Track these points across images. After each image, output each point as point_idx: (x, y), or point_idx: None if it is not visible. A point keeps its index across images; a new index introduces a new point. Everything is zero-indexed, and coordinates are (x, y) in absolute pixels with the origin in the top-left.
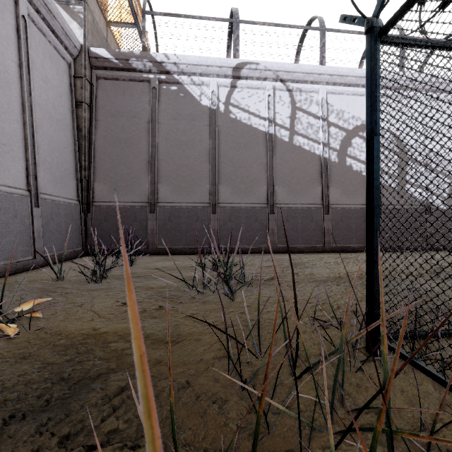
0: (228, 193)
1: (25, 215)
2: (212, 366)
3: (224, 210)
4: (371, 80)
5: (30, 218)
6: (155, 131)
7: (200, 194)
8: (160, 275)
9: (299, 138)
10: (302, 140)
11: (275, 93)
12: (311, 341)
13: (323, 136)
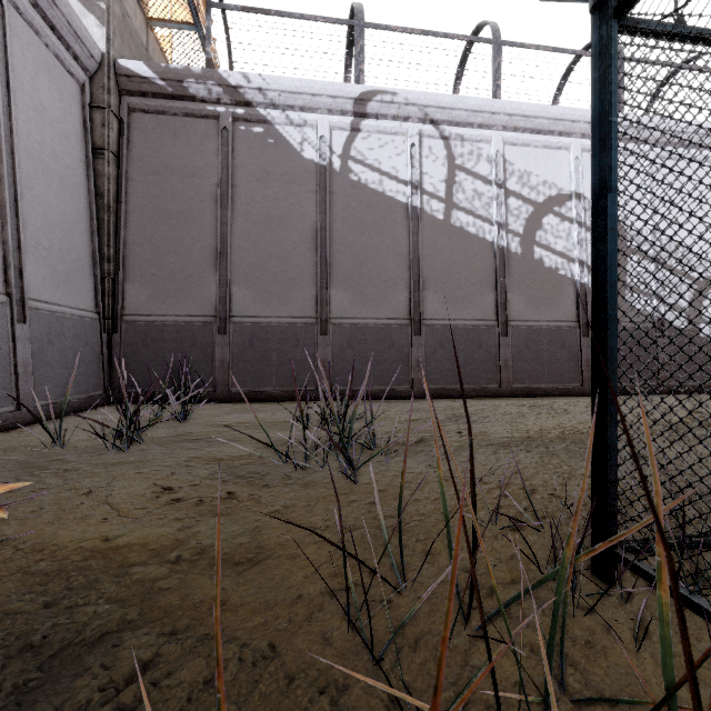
0: (347, 302)
1: (1, 335)
2: (319, 610)
3: (341, 330)
4: (602, 95)
5: (9, 341)
6: (226, 200)
7: (301, 303)
8: (233, 437)
9: (460, 215)
10: (465, 218)
11: (423, 142)
12: (495, 555)
13: (498, 212)
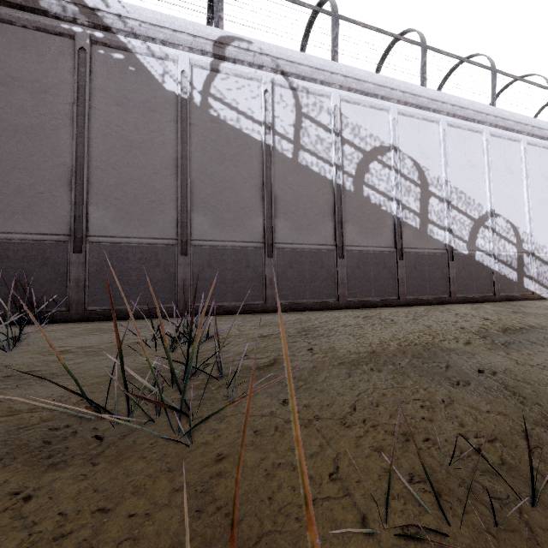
0: (206, 226)
1: None
2: None
3: (201, 251)
4: None
5: None
6: (83, 120)
7: (162, 225)
8: (60, 370)
9: (305, 155)
10: (310, 159)
11: (275, 90)
12: None
13: (336, 156)
